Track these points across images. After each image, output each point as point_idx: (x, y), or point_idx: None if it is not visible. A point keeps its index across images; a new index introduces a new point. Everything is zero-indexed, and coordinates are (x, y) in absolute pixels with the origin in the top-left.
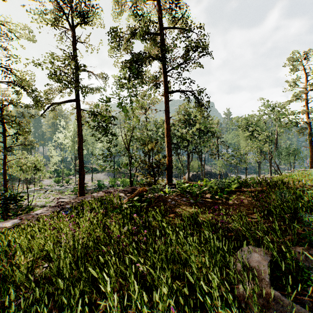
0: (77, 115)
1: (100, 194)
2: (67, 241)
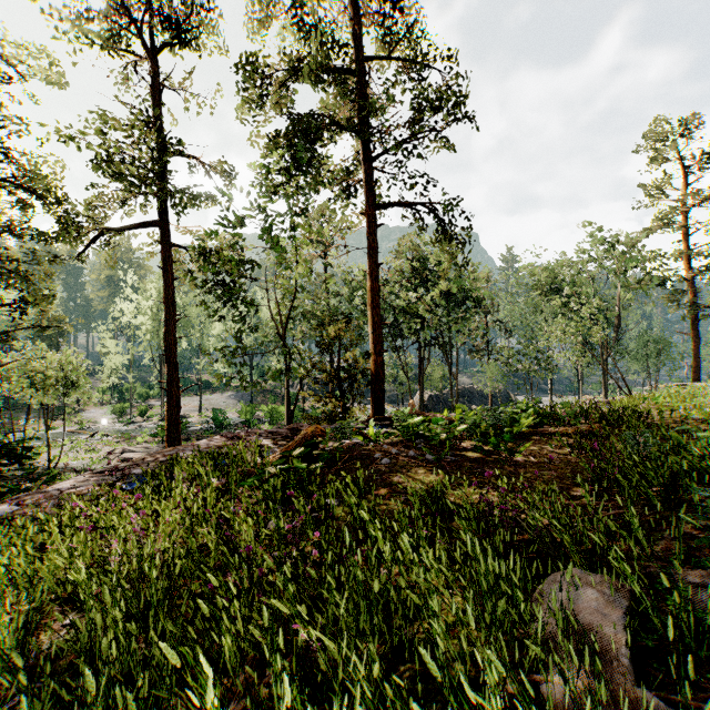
0: (163, 257)
1: (214, 443)
2: (124, 559)
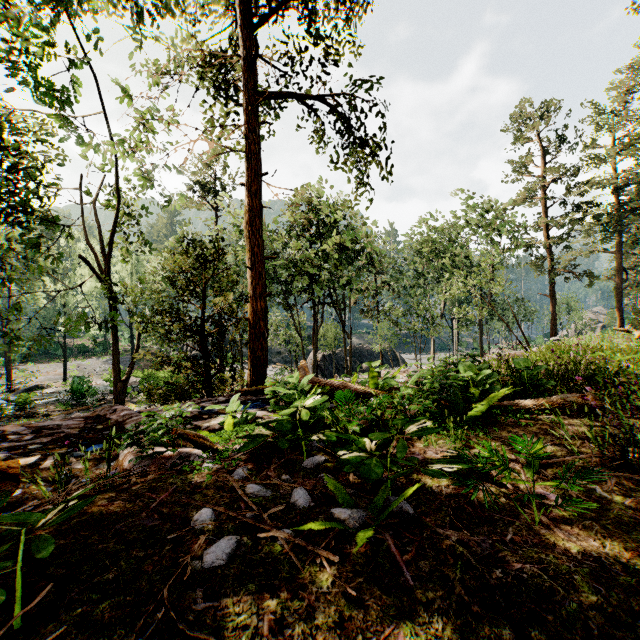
0: None
1: None
2: None
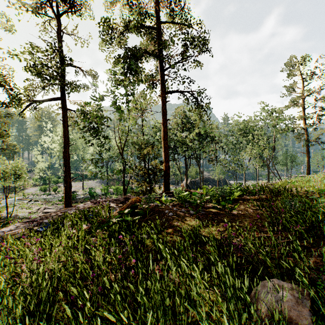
0: (63, 115)
1: (87, 205)
2: (29, 274)
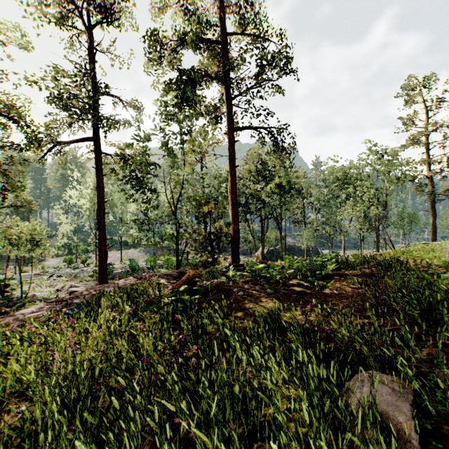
0: (96, 161)
1: (129, 282)
2: (63, 364)
